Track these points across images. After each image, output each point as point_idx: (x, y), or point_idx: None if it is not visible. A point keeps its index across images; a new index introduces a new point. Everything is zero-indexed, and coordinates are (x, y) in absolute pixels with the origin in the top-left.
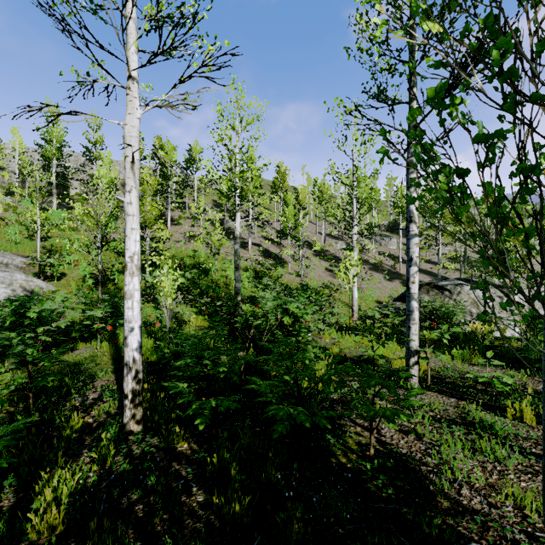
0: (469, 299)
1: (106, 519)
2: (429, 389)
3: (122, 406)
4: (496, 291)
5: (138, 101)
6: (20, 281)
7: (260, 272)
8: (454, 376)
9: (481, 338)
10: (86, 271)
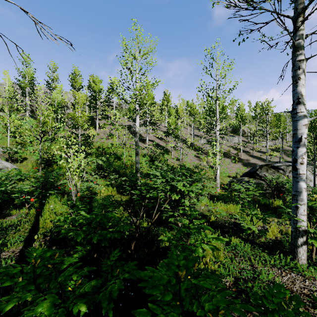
0: None
1: None
2: None
3: (3, 293)
4: (316, 170)
5: None
6: None
7: (153, 157)
8: None
9: None
10: (38, 156)
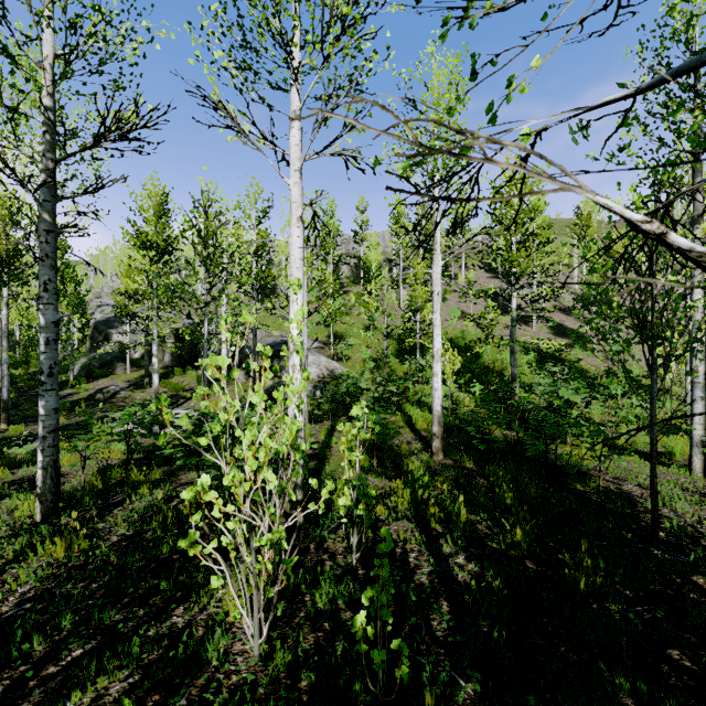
0: None
1: (437, 477)
2: None
3: (425, 447)
4: None
5: (440, 256)
6: (324, 363)
7: (547, 354)
8: None
9: None
10: (367, 354)
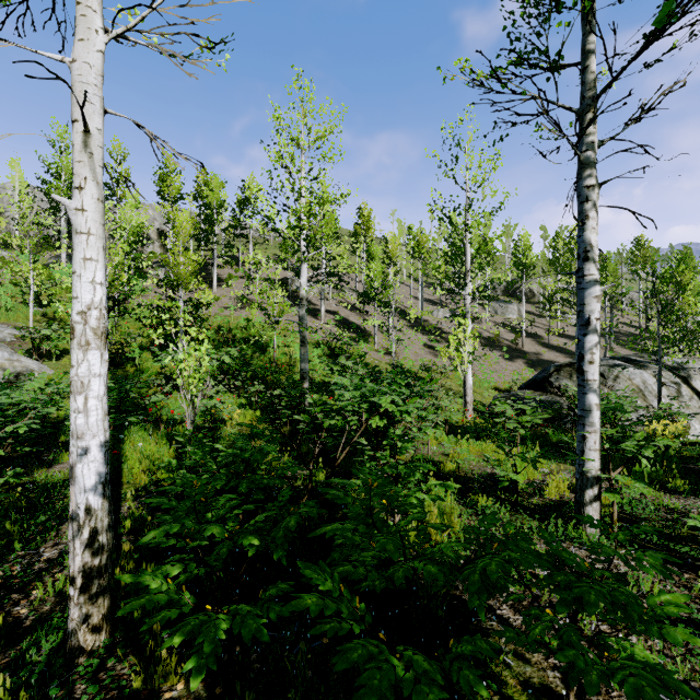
0: (632, 386)
1: None
2: (620, 544)
3: None
4: (669, 375)
5: (99, 19)
6: (1, 360)
7: (336, 348)
8: (650, 516)
9: (664, 445)
10: None
